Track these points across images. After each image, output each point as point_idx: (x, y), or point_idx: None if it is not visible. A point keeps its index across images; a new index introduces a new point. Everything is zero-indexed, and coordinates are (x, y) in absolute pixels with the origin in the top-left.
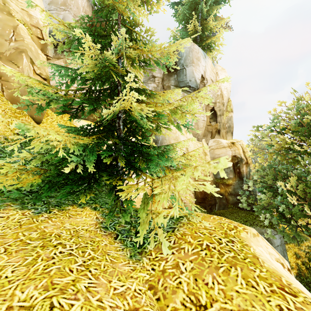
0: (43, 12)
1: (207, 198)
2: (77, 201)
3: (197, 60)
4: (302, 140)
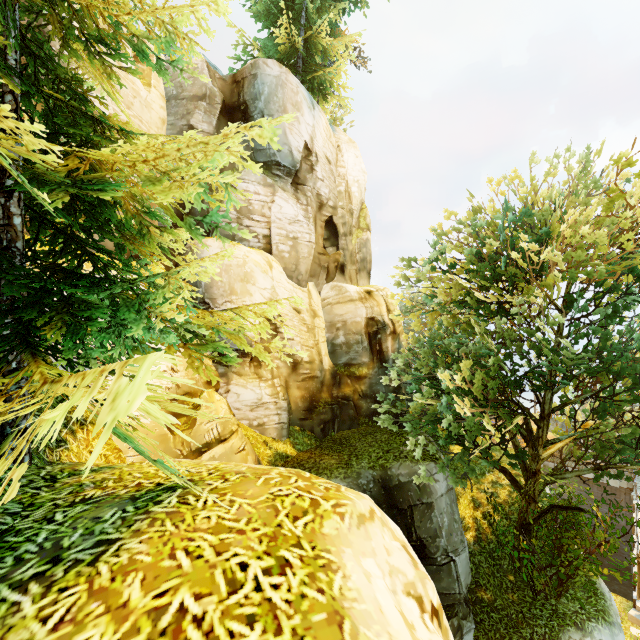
0: None
1: (316, 407)
2: None
3: (295, 110)
4: (484, 289)
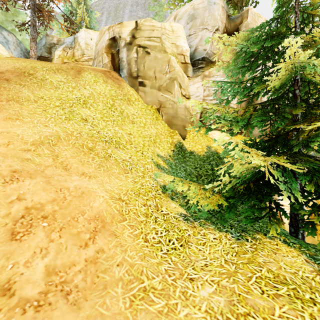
0: (185, 38)
1: None
2: (256, 228)
3: None
4: None
